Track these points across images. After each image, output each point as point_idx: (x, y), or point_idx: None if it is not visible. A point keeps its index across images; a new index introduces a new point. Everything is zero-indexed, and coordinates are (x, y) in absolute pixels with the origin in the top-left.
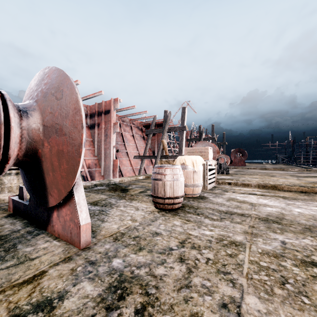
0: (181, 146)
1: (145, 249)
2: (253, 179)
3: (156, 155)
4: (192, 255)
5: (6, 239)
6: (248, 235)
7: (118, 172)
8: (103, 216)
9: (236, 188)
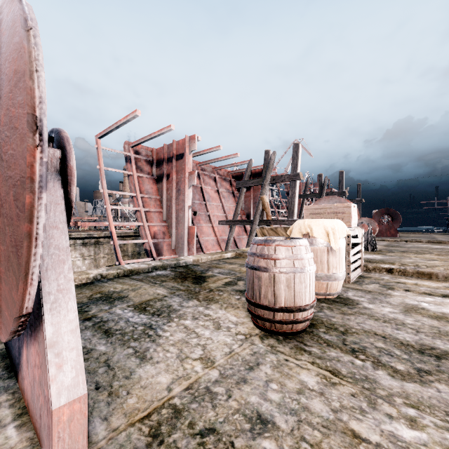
0: (291, 205)
1: None
2: (429, 261)
3: (252, 220)
4: None
5: None
6: None
7: (196, 245)
8: (148, 342)
9: (406, 281)
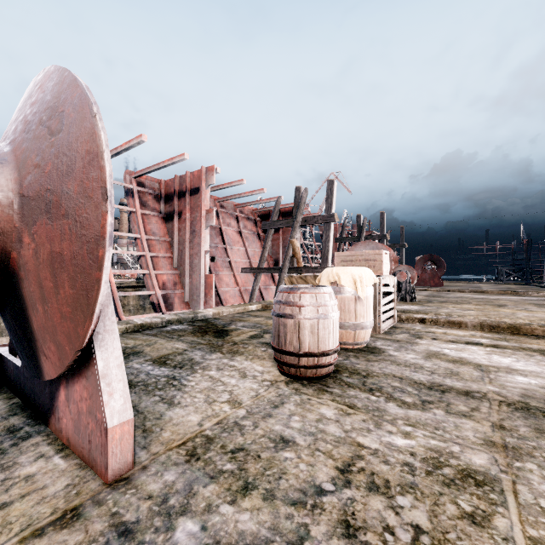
0: (325, 250)
1: (258, 490)
2: (465, 311)
3: (280, 267)
4: (374, 515)
5: None
6: (498, 452)
7: (214, 297)
8: (174, 391)
9: (436, 330)
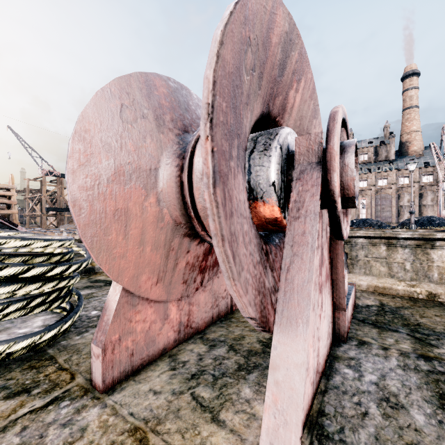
0: None
1: None
2: None
3: None
4: None
5: (268, 349)
6: None
7: None
8: None
9: None
